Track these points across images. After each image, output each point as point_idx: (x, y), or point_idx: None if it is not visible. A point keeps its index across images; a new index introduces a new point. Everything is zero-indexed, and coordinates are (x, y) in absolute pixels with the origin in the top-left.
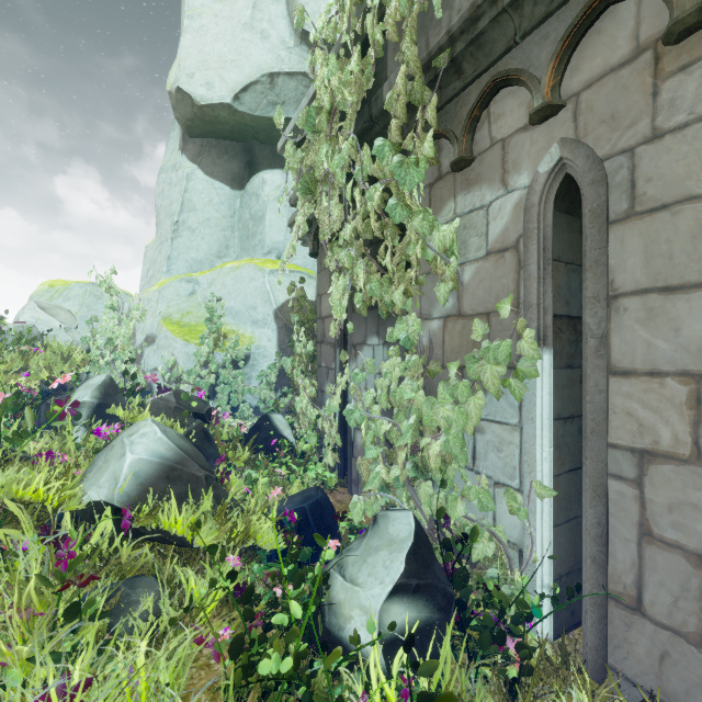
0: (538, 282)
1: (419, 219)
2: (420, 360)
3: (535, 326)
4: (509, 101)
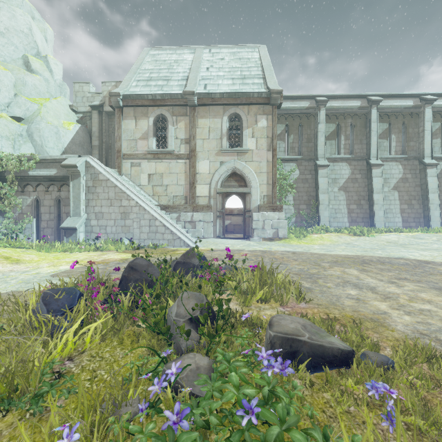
0: (34, 210)
1: (14, 198)
2: (14, 220)
3: (34, 215)
4: (30, 187)
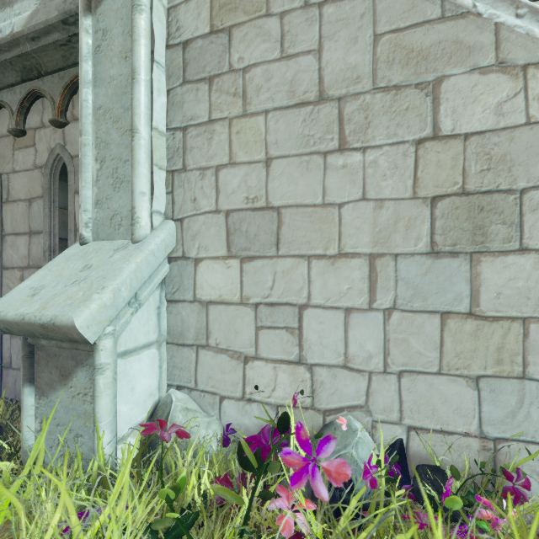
0: None
1: None
2: None
3: None
4: None
